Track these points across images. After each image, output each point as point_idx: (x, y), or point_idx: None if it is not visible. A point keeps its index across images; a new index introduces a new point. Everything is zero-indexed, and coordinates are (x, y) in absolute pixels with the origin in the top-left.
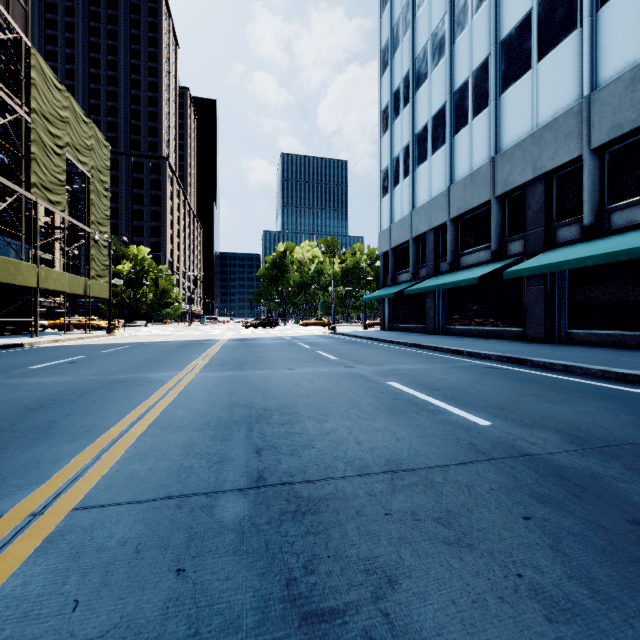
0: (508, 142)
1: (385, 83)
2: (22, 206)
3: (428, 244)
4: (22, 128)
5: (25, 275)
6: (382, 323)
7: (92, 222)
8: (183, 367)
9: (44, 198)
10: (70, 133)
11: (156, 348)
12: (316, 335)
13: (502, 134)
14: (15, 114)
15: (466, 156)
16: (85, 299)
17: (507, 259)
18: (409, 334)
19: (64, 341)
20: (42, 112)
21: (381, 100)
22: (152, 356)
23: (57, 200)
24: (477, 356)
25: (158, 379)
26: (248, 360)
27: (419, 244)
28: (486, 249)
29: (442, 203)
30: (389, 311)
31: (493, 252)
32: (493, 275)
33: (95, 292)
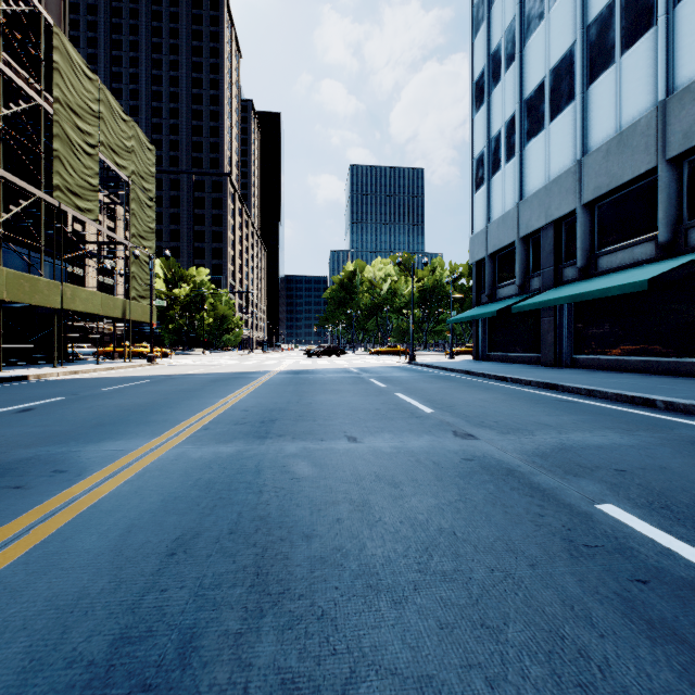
0: (692, 72)
1: (479, 45)
2: (41, 212)
3: (544, 244)
4: (41, 119)
5: (45, 294)
6: (475, 351)
7: (133, 235)
8: (168, 427)
9: (70, 204)
10: (104, 131)
11: (177, 384)
12: (391, 366)
13: (679, 63)
14: (32, 102)
15: (610, 111)
16: (124, 323)
17: (689, 253)
18: (517, 366)
19: (87, 372)
20: (68, 103)
21: (473, 69)
22: (153, 399)
23: (87, 207)
24: (693, 412)
25: (81, 465)
26: (285, 411)
27: (529, 246)
28: (646, 242)
29: (568, 184)
30: (484, 336)
31: (662, 244)
32: (657, 280)
33: (136, 315)
